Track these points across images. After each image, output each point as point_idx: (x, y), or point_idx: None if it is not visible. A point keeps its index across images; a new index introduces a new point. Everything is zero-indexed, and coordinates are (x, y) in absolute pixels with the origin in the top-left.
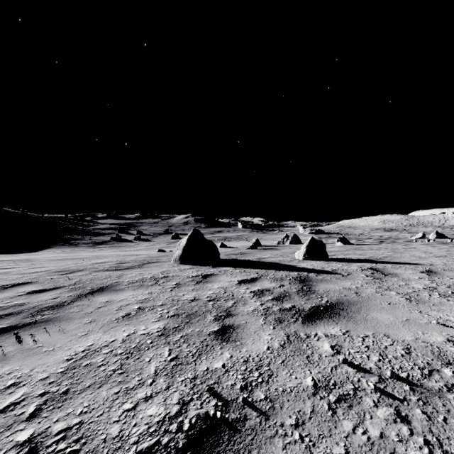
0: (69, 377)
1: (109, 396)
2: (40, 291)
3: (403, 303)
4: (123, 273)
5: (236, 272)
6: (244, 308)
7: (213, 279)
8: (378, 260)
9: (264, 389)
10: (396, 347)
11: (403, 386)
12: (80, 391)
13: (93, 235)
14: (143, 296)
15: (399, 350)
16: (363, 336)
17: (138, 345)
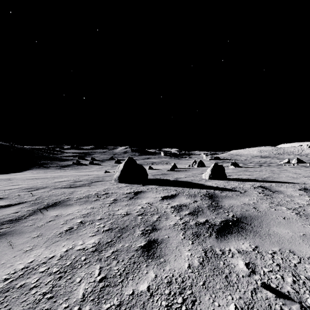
0: None
1: None
2: (6, 206)
3: (295, 218)
4: (75, 190)
5: (160, 190)
6: (166, 222)
7: (142, 195)
8: (264, 180)
9: None
10: (305, 265)
11: None
12: None
13: (61, 160)
14: (86, 211)
15: (309, 269)
16: (271, 252)
17: (73, 262)
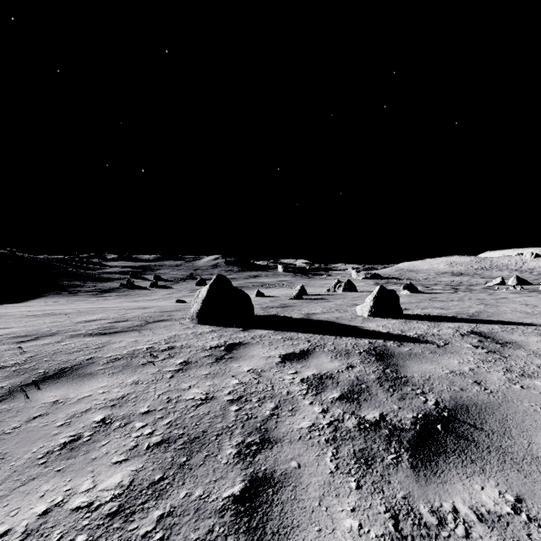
0: None
1: None
2: None
3: None
4: (110, 340)
5: (277, 340)
6: (293, 421)
7: (241, 352)
8: (473, 318)
9: None
10: None
11: None
12: None
13: (99, 280)
14: (121, 391)
15: None
16: None
17: None
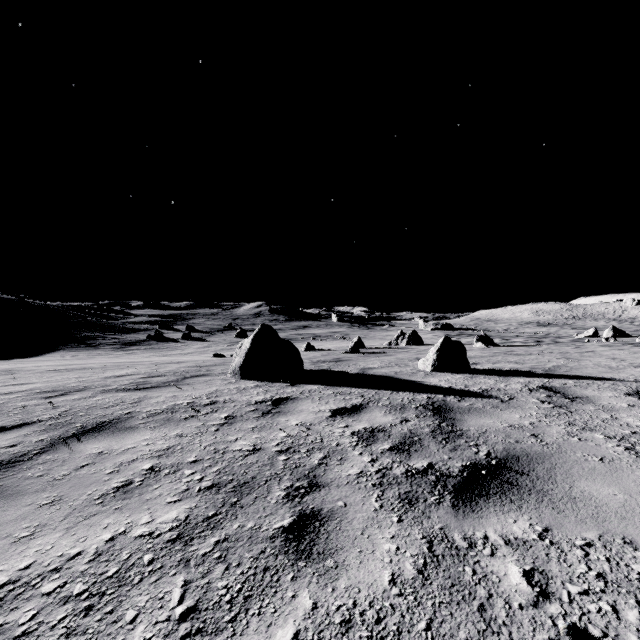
0: None
1: None
2: None
3: (626, 460)
4: (146, 395)
5: (328, 395)
6: (341, 469)
7: (289, 407)
8: (548, 373)
9: None
10: None
11: None
12: None
13: (123, 331)
14: (165, 443)
15: None
16: (582, 544)
17: (123, 568)
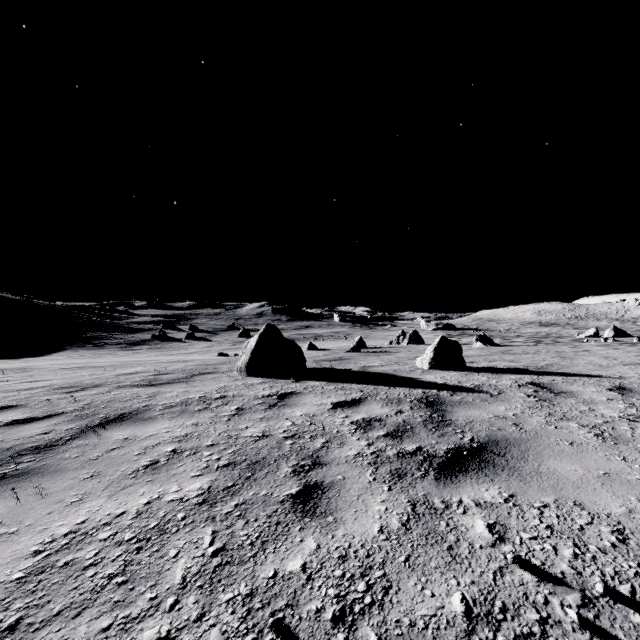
0: (28, 592)
1: (90, 638)
2: (25, 420)
3: (593, 444)
4: (160, 391)
5: (330, 390)
6: (341, 451)
7: (294, 400)
8: (540, 370)
9: (377, 620)
10: (600, 528)
11: (629, 614)
12: (40, 624)
13: (127, 331)
14: (183, 430)
15: (606, 534)
16: (539, 506)
17: (162, 522)
